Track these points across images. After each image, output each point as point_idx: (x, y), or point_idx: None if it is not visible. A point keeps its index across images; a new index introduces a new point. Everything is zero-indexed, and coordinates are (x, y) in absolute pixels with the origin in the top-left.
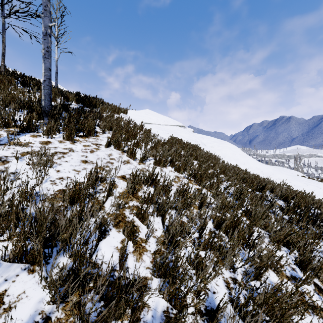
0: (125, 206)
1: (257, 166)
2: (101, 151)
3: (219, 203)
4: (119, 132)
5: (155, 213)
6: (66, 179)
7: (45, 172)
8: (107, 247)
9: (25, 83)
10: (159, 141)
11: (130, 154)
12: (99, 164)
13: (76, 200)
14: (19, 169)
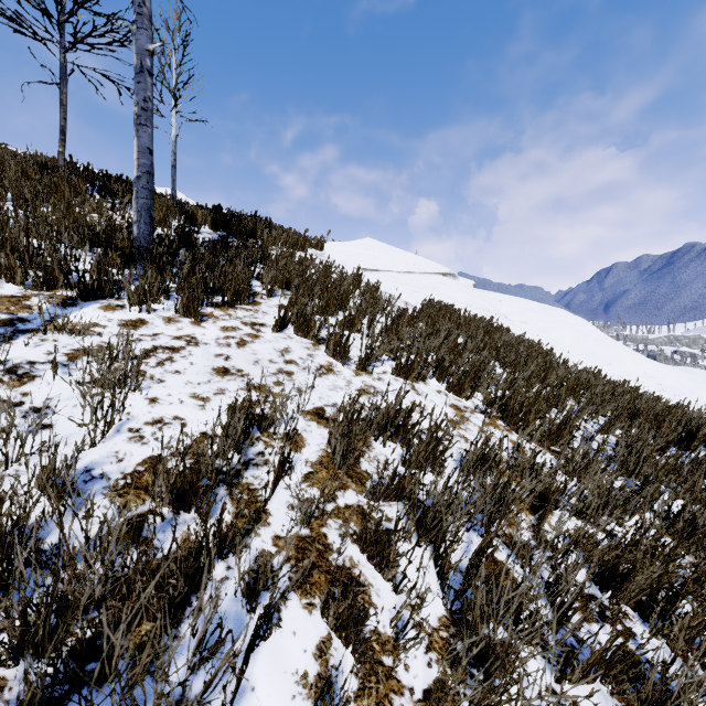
0: (328, 510)
1: (646, 370)
2: (263, 341)
3: (589, 493)
4: (306, 294)
5: (411, 531)
6: (171, 424)
7: (114, 409)
8: (274, 675)
9: (107, 189)
10: (405, 313)
11: (334, 349)
12: (258, 377)
13: (190, 497)
14: (57, 397)
